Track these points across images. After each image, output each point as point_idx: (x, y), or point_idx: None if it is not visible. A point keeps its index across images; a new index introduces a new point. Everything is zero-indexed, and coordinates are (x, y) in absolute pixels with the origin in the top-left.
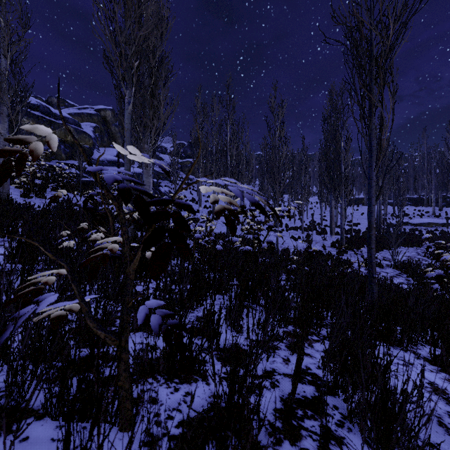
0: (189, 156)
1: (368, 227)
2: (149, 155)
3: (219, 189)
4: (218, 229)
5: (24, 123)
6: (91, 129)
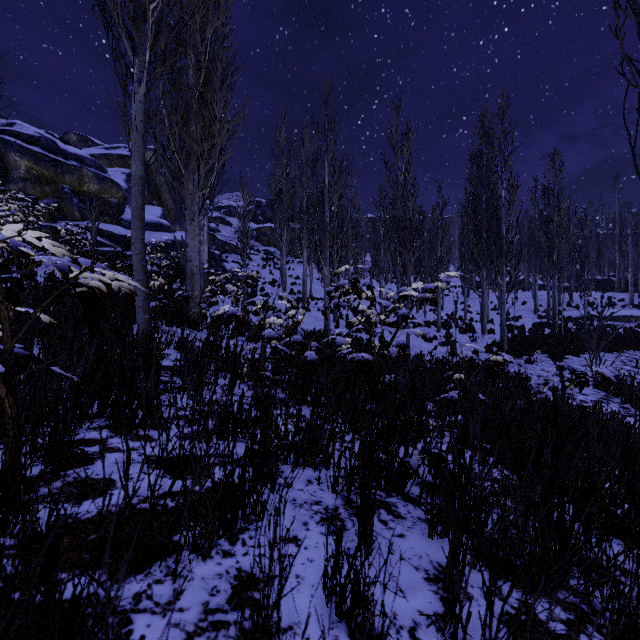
0: (269, 220)
1: None
2: (196, 201)
3: None
4: (310, 325)
5: (15, 163)
6: (123, 177)
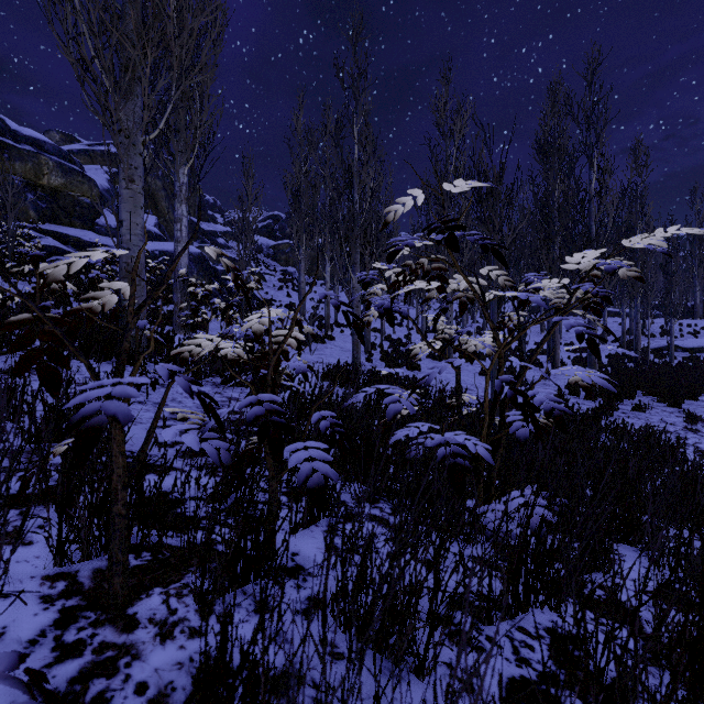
0: (288, 236)
1: None
2: (139, 149)
3: None
4: (334, 357)
5: None
6: (106, 177)
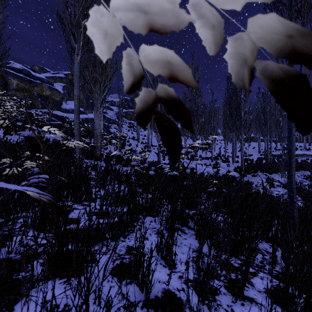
0: (131, 107)
1: (289, 155)
2: (99, 102)
3: (141, 17)
4: (151, 158)
5: (11, 82)
6: (61, 88)
